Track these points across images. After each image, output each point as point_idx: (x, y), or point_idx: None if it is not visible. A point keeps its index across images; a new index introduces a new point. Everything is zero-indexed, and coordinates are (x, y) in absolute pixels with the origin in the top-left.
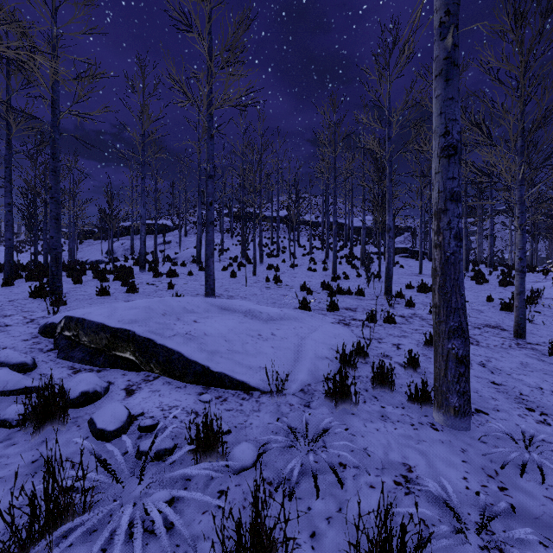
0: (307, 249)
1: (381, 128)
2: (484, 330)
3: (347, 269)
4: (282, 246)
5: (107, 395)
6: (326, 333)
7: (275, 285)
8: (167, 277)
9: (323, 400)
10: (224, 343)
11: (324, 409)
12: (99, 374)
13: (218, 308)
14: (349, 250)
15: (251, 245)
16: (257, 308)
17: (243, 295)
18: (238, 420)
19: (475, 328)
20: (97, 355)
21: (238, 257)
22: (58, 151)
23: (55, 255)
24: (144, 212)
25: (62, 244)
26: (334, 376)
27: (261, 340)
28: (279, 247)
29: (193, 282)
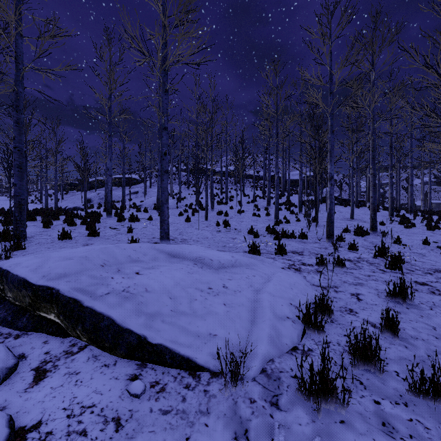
0: (250, 197)
1: (323, 84)
2: (436, 276)
3: (287, 214)
4: (230, 195)
5: (8, 380)
6: (281, 284)
7: (224, 229)
8: (129, 222)
9: (295, 392)
10: (167, 301)
11: (300, 412)
12: (15, 342)
13: (167, 254)
14: (286, 198)
15: (204, 195)
16: (207, 255)
17: (195, 238)
18: (177, 436)
19: (427, 274)
20: (20, 315)
21: (193, 205)
22: (21, 104)
23: (18, 201)
24: (111, 165)
25: (51, 195)
26: (312, 362)
27: (211, 294)
28: (227, 196)
29: (152, 226)
